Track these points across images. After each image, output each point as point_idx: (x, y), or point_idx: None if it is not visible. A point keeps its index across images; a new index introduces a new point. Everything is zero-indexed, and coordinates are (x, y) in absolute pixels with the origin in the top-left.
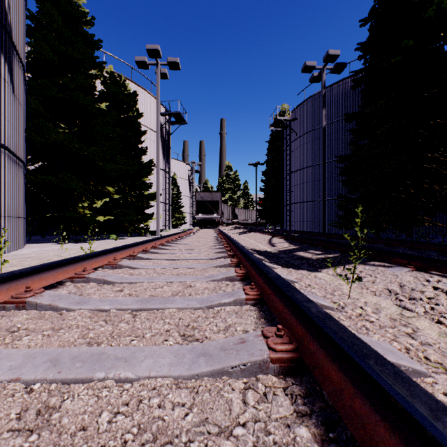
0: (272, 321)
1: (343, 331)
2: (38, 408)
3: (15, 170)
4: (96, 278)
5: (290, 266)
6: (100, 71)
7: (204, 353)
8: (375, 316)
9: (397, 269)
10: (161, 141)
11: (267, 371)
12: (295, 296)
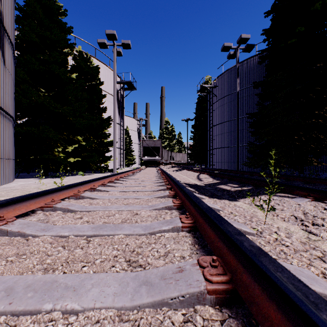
0: (205, 247)
1: (281, 270)
2: None
3: (5, 123)
4: (61, 207)
5: (215, 196)
6: (71, 50)
7: (146, 281)
8: (289, 240)
9: (299, 200)
10: (117, 102)
11: (204, 302)
12: (226, 228)
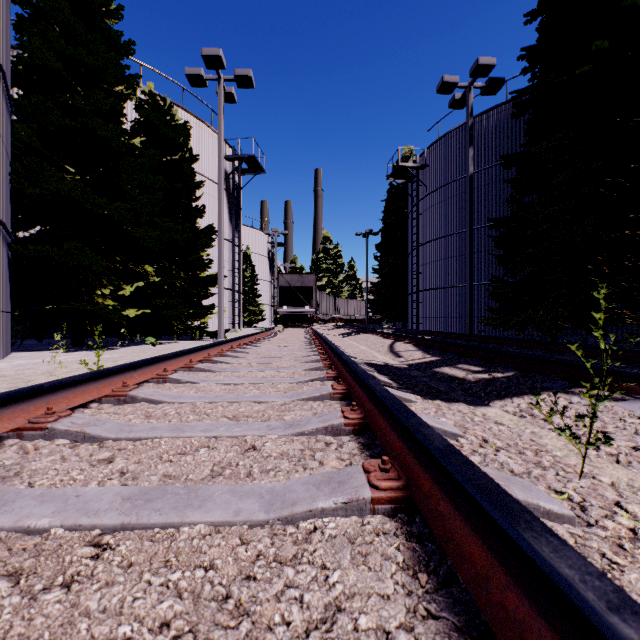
0: (450, 583)
1: None
2: None
3: None
4: (67, 430)
5: (436, 395)
6: (131, 88)
7: None
8: None
9: (638, 406)
10: (227, 198)
11: None
12: (553, 563)
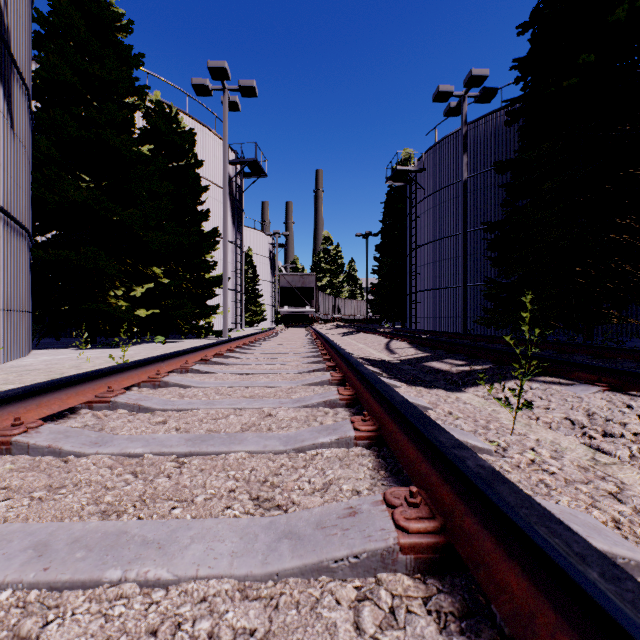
0: (398, 474)
1: (529, 505)
2: (1, 638)
3: (14, 241)
4: (126, 403)
5: (420, 383)
6: (141, 99)
7: (290, 532)
8: (556, 463)
9: (580, 389)
10: (230, 201)
11: (395, 566)
12: (436, 437)
